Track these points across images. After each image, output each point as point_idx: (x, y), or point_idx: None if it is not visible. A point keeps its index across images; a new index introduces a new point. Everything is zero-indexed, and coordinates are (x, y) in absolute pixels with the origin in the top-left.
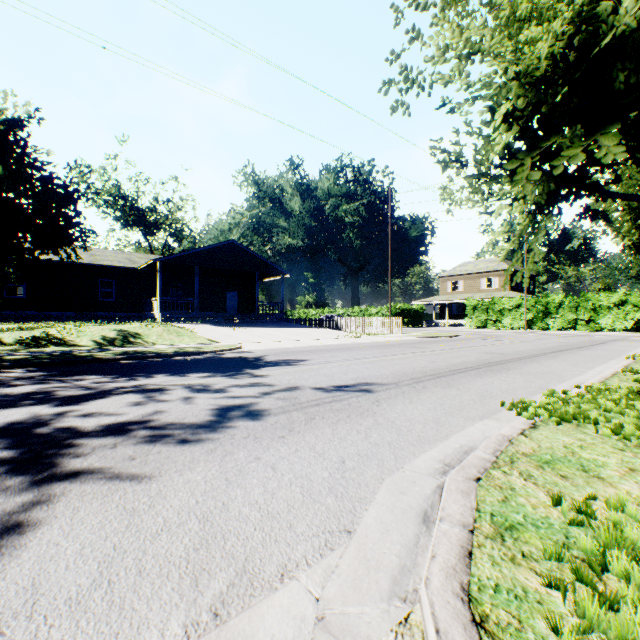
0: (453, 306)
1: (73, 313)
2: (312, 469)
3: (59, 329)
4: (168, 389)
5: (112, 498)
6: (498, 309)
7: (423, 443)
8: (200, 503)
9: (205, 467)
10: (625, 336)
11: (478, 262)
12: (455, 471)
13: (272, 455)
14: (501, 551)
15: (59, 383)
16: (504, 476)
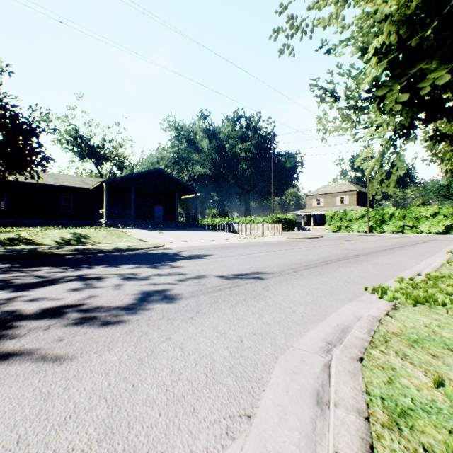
0: (316, 216)
1: (41, 221)
2: (215, 348)
3: (29, 232)
4: (104, 277)
5: (31, 381)
6: (348, 218)
7: (306, 322)
8: (112, 385)
9: (122, 347)
10: (438, 237)
11: (334, 185)
12: (339, 351)
13: (181, 335)
14: (401, 444)
15: (19, 273)
16: (383, 356)
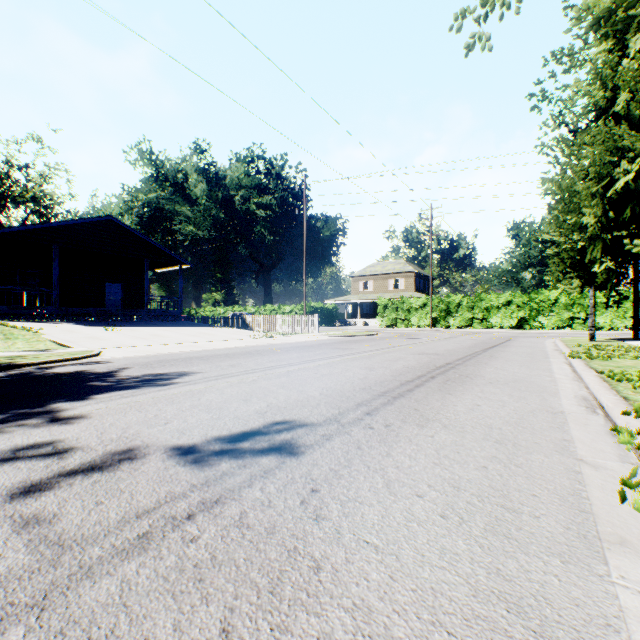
0: (364, 306)
1: None
2: None
3: None
4: None
5: None
6: (407, 308)
7: None
8: None
9: None
10: (515, 333)
11: (386, 263)
12: None
13: None
14: None
15: None
16: None
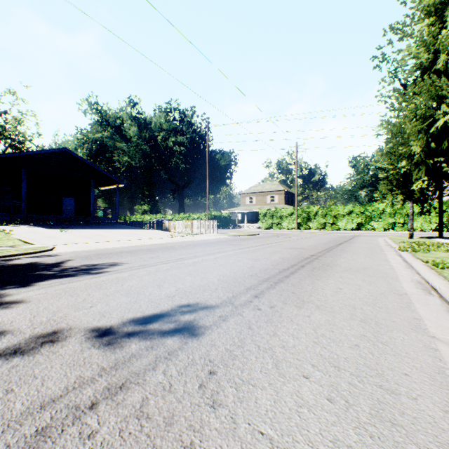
0: (249, 214)
1: None
2: None
3: None
4: None
5: None
6: (280, 216)
7: None
8: None
9: None
10: (356, 233)
11: (265, 184)
12: None
13: None
14: None
15: None
16: None
